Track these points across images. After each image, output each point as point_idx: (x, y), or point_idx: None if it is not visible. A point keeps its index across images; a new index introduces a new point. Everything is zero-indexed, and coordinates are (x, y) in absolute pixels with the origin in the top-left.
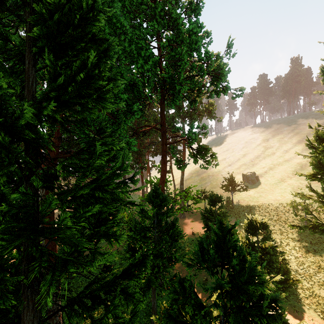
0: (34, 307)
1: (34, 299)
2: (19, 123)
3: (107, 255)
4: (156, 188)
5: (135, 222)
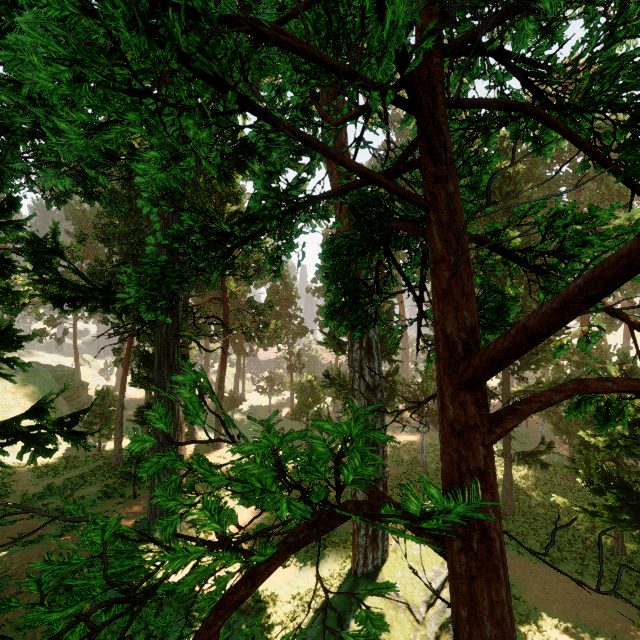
0: (508, 384)
1: (508, 380)
2: (529, 309)
3: (545, 367)
4: (573, 346)
5: (548, 378)
